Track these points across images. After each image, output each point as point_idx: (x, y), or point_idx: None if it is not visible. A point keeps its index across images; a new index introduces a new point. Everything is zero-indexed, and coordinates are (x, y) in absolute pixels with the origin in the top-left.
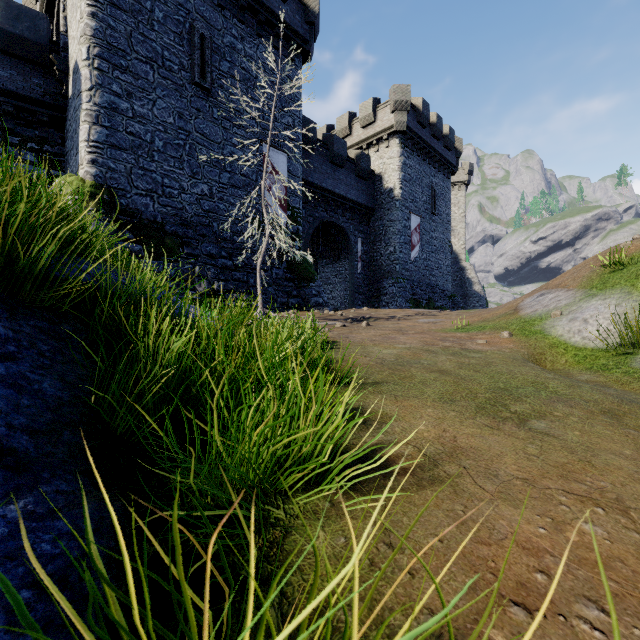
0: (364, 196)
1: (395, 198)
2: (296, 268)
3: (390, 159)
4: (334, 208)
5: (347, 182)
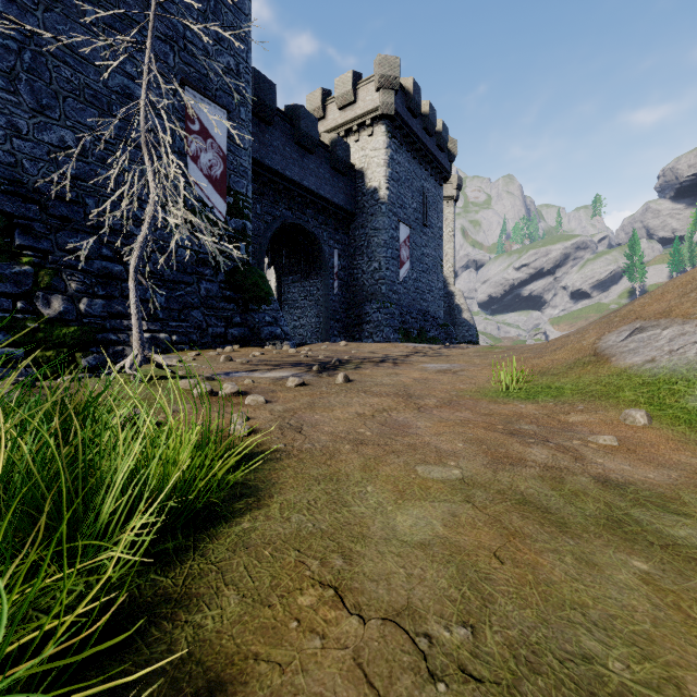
0: (341, 195)
1: (380, 200)
2: (241, 282)
3: (374, 151)
4: (302, 207)
5: (319, 174)
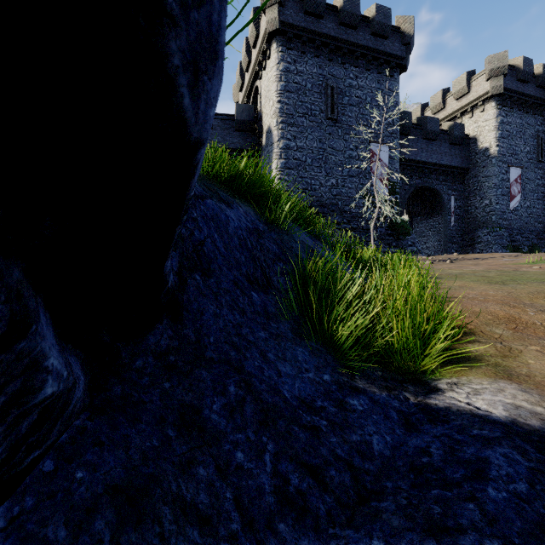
0: (457, 159)
1: (491, 156)
2: (395, 226)
3: (485, 122)
4: (427, 175)
5: (440, 151)
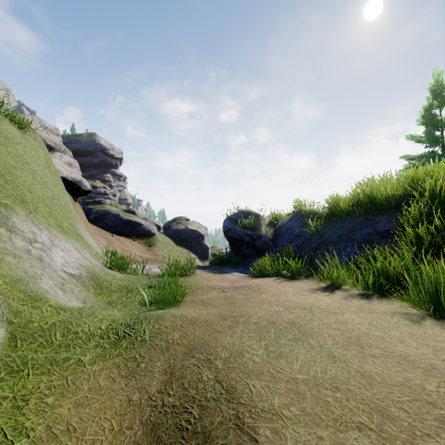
0: None
1: None
2: None
3: None
4: None
5: None
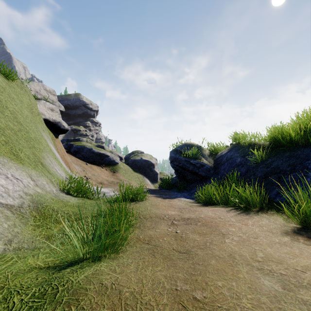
0: None
1: None
2: None
3: None
4: None
5: None
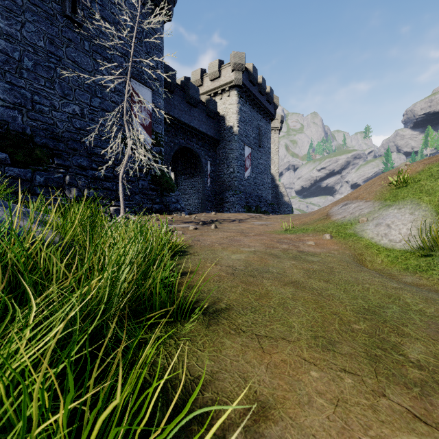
0: (212, 130)
1: (234, 133)
2: (159, 181)
3: (230, 105)
4: (190, 137)
5: (199, 119)
